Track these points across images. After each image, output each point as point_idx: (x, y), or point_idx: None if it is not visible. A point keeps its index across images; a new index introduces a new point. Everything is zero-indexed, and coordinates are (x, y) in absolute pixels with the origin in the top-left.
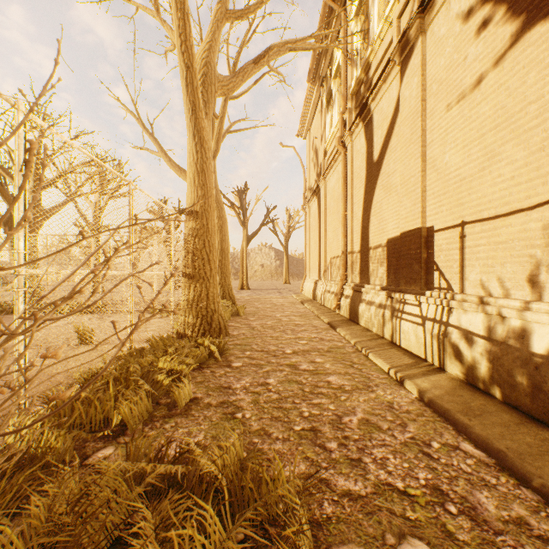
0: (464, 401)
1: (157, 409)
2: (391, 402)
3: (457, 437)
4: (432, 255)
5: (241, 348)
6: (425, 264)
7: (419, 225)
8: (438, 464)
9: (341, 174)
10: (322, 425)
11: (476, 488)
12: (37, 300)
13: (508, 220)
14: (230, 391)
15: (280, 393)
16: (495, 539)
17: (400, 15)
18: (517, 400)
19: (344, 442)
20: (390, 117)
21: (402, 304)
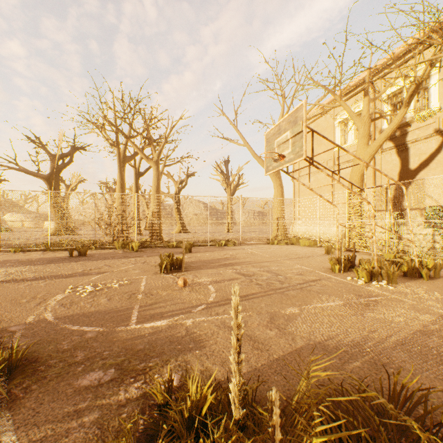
0: None
1: None
2: None
3: None
4: None
5: None
6: None
7: None
8: None
9: (372, 170)
10: None
11: None
12: None
13: None
14: None
15: None
16: None
17: None
18: None
19: None
20: (429, 155)
21: None
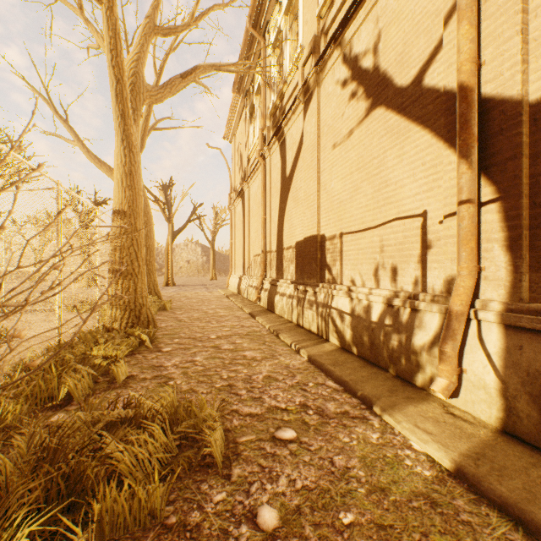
0: (335, 358)
1: (98, 385)
2: (288, 364)
3: (325, 379)
4: (324, 256)
5: (170, 337)
6: (320, 263)
7: (316, 232)
8: (310, 393)
9: (262, 183)
10: (236, 382)
11: (327, 402)
12: (9, 291)
13: (364, 234)
14: (162, 368)
15: (205, 366)
16: (329, 421)
17: (303, 64)
18: (364, 353)
19: (251, 389)
20: (298, 143)
21: (305, 294)
